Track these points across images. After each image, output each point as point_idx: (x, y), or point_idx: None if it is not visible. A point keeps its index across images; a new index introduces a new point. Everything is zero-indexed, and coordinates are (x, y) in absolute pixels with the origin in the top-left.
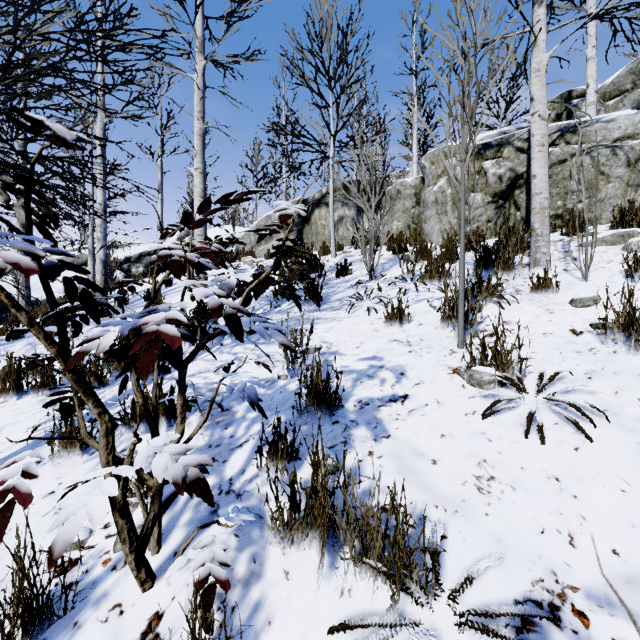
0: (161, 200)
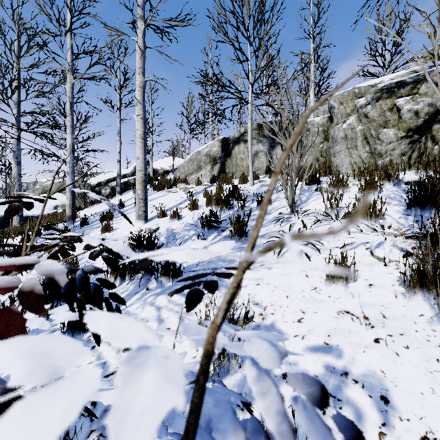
0: (119, 141)
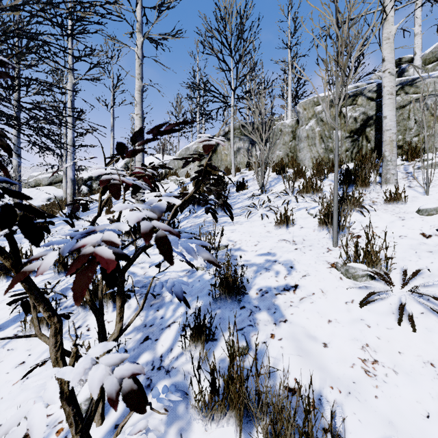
0: (113, 137)
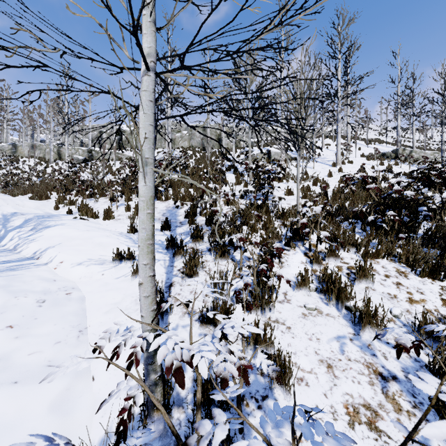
0: None
